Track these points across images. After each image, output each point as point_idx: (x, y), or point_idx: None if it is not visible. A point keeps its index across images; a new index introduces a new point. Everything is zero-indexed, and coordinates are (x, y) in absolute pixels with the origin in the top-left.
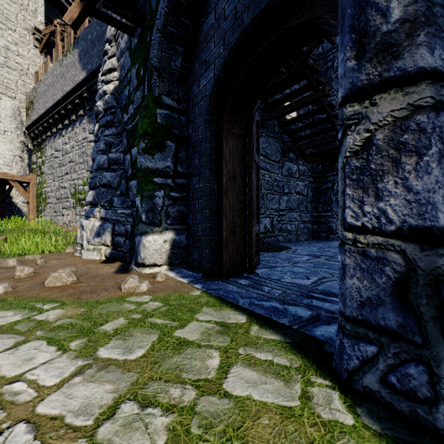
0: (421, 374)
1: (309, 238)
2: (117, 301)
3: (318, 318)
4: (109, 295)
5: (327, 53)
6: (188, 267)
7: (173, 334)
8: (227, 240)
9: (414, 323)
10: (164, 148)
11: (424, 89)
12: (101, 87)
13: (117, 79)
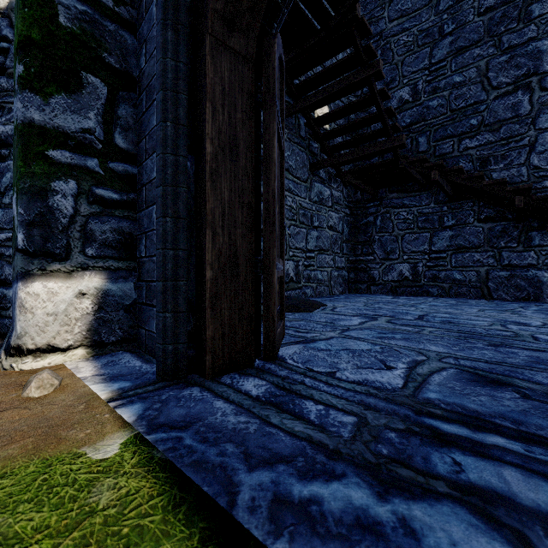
0: None
1: (345, 291)
2: None
3: None
4: None
5: (368, 41)
6: (139, 348)
7: None
8: (217, 288)
9: None
10: (79, 86)
11: None
12: None
13: None
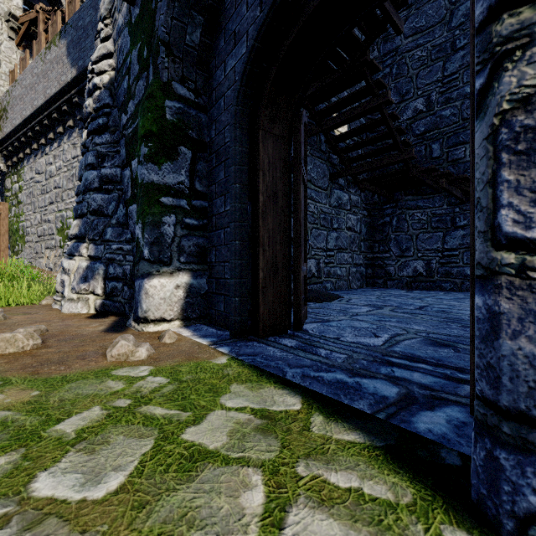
0: None
1: (363, 286)
2: (96, 376)
3: (411, 399)
4: (86, 366)
5: (385, 56)
6: (210, 322)
7: (181, 437)
8: (266, 283)
9: None
10: (176, 155)
11: None
12: (91, 79)
13: (113, 68)
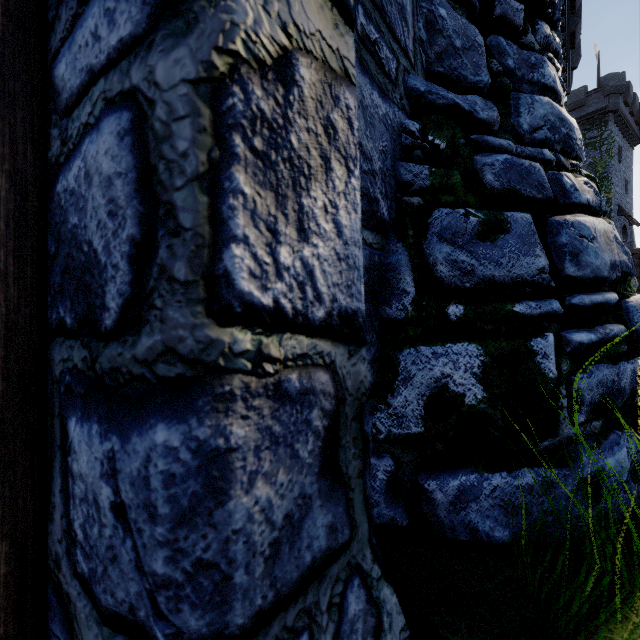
0: (360, 596)
1: None
2: None
3: None
4: None
5: None
6: None
7: None
8: None
9: (344, 507)
10: None
11: (352, 48)
12: None
13: None
